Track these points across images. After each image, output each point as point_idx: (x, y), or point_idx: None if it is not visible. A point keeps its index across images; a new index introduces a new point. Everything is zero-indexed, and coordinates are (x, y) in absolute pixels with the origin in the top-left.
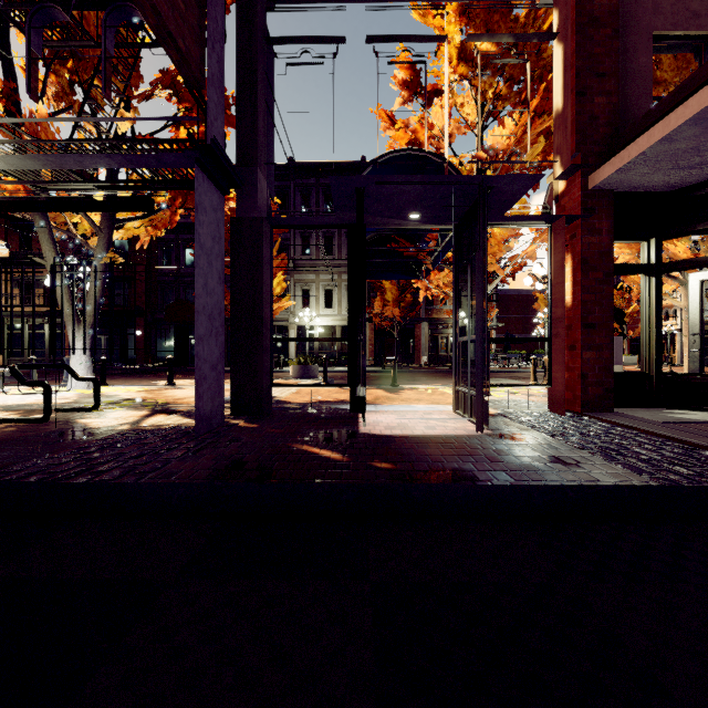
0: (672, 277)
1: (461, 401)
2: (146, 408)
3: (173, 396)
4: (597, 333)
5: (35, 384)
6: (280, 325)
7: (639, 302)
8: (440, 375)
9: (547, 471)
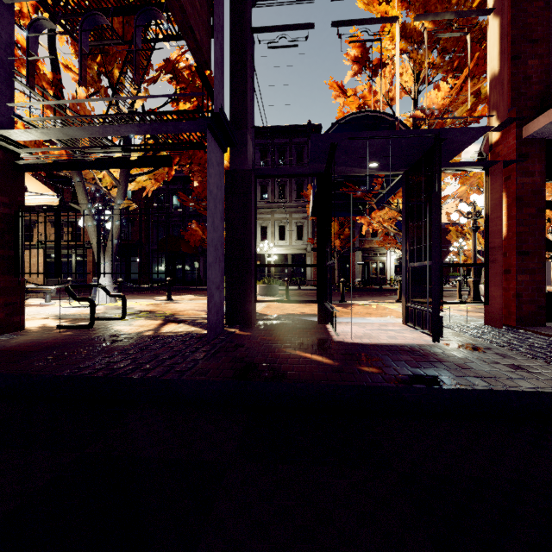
0: None
1: (411, 315)
2: (159, 318)
3: (174, 309)
4: (531, 259)
5: (84, 299)
6: None
7: None
8: (374, 293)
9: (514, 378)
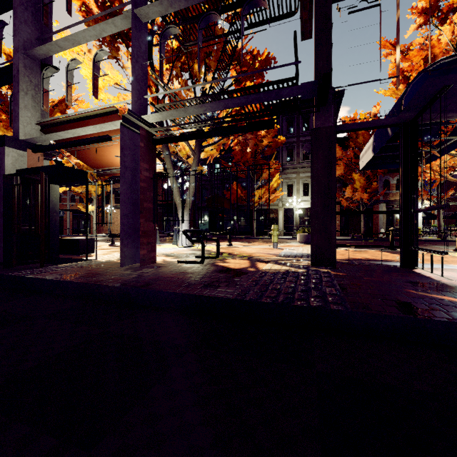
0: None
1: None
2: (244, 258)
3: (243, 252)
4: None
5: (197, 241)
6: (272, 209)
7: None
8: None
9: None
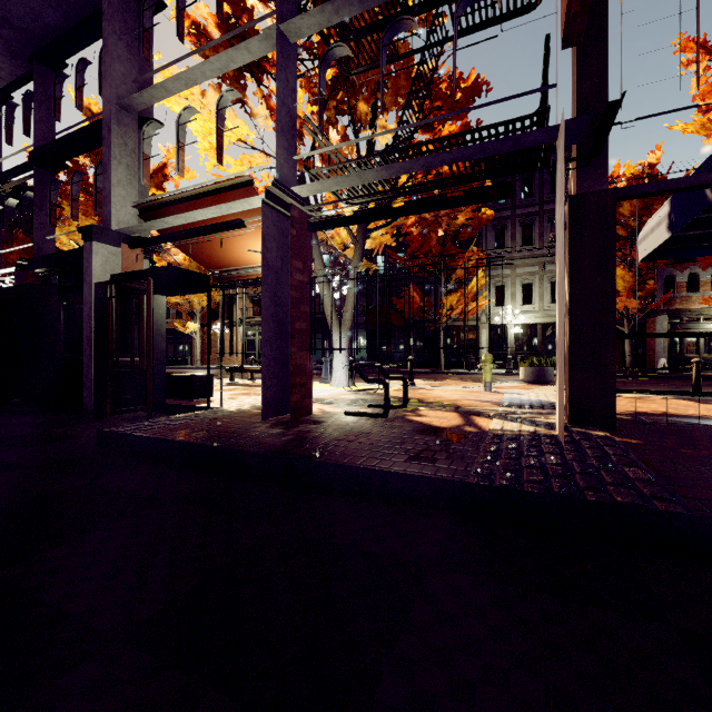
0: None
1: None
2: (447, 409)
3: (438, 397)
4: None
5: (377, 382)
6: (470, 325)
7: None
8: None
9: None
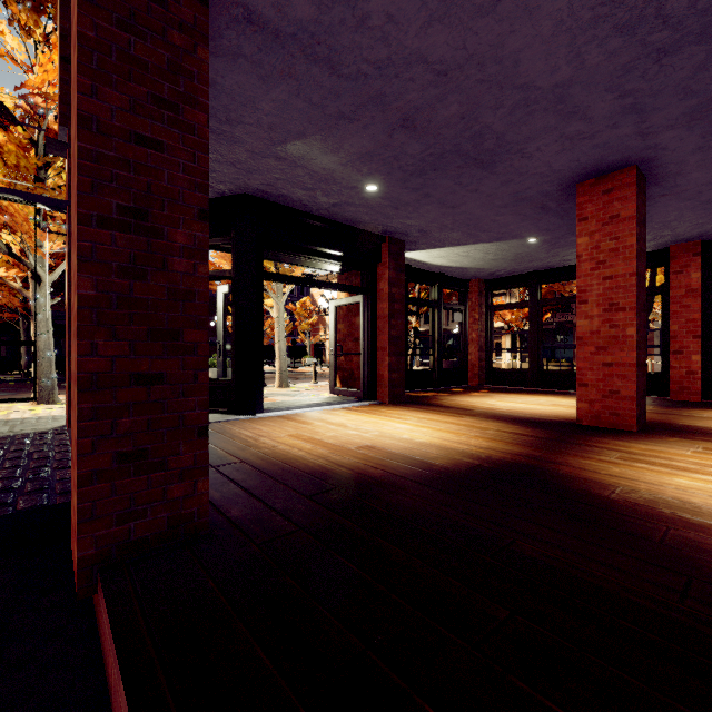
0: (267, 292)
1: None
2: None
3: None
4: None
5: None
6: None
7: (320, 314)
8: None
9: None
